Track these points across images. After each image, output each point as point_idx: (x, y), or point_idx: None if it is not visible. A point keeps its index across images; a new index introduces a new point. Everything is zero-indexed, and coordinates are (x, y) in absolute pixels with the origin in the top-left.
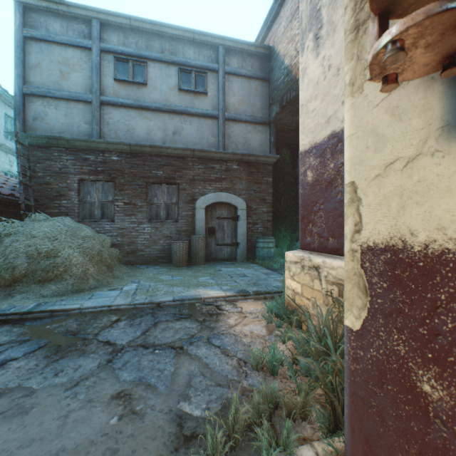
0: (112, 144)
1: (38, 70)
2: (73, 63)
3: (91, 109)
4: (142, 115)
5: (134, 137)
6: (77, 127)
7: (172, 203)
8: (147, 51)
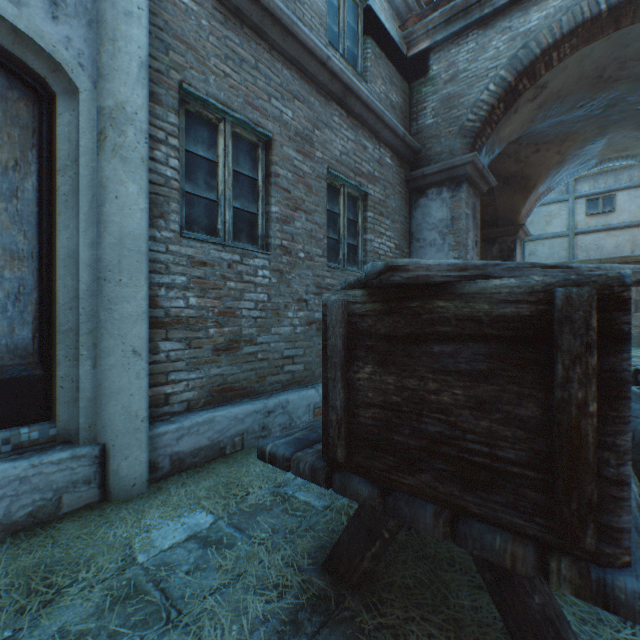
0: (583, 262)
1: (530, 225)
2: (553, 213)
3: (566, 240)
4: (610, 235)
5: (602, 252)
6: (556, 254)
7: (639, 299)
8: (615, 185)
